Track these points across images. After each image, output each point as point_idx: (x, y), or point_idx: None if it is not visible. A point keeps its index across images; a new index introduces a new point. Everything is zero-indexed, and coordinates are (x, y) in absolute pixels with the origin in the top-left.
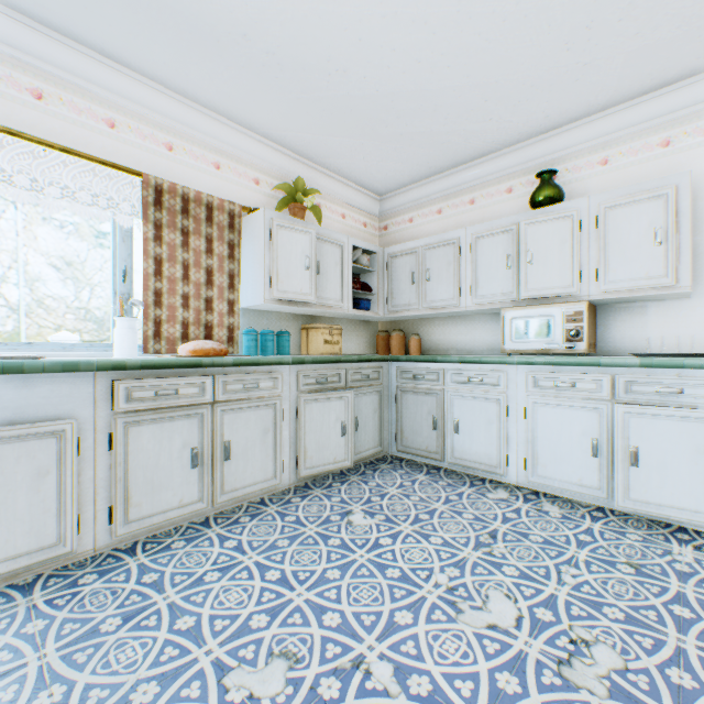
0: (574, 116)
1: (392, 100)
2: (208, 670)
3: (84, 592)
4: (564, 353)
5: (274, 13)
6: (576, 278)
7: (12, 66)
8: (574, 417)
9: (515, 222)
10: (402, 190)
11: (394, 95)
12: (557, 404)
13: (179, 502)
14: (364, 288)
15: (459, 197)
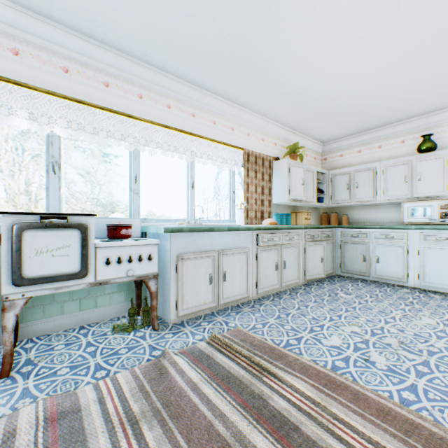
0: (443, 107)
1: (351, 108)
2: (331, 326)
3: (261, 308)
4: (435, 224)
5: (315, 87)
6: (445, 188)
7: (208, 113)
8: (446, 254)
9: (409, 160)
10: (336, 141)
11: (353, 106)
12: (436, 248)
13: (272, 283)
14: (319, 192)
15: (371, 144)
